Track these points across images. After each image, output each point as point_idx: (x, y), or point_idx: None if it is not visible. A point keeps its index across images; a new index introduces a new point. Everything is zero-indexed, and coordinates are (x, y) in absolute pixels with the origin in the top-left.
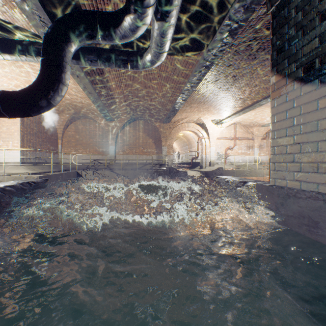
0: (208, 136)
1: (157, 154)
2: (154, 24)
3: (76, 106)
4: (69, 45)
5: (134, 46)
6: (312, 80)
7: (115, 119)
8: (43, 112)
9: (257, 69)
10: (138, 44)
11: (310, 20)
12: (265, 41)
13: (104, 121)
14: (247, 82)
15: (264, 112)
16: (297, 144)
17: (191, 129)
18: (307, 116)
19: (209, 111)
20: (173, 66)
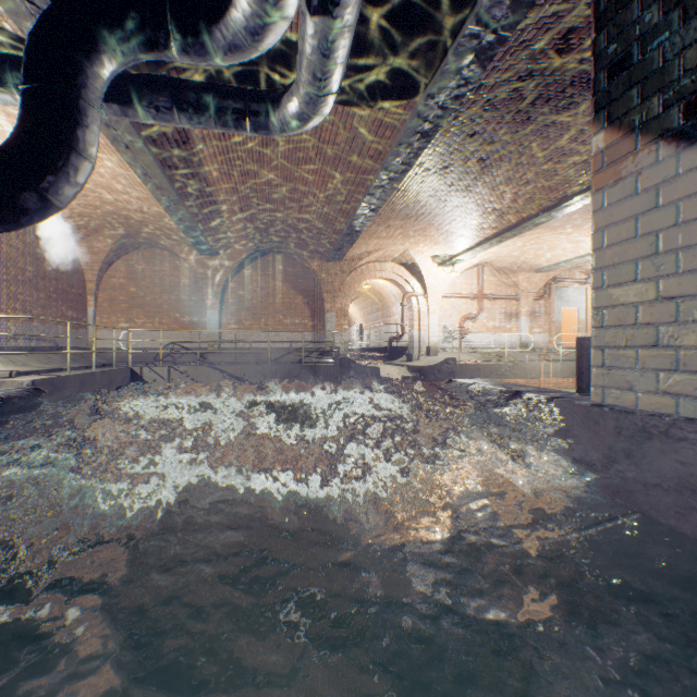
0: (425, 290)
1: (315, 330)
2: (304, 24)
3: (129, 219)
4: (94, 60)
5: (259, 78)
6: None
7: (221, 252)
8: (28, 224)
9: (532, 144)
10: (270, 74)
11: None
12: (552, 81)
13: (195, 256)
14: (510, 174)
15: (541, 241)
16: (668, 301)
17: (389, 276)
18: (696, 227)
19: (427, 236)
20: (349, 131)
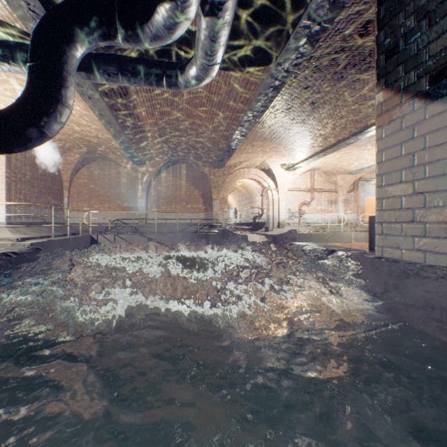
0: (276, 186)
1: (206, 211)
2: (200, 22)
3: (90, 142)
4: (72, 47)
5: (172, 54)
6: (445, 95)
7: (147, 162)
8: (32, 147)
9: (344, 93)
10: (178, 52)
11: (442, 2)
12: (356, 53)
13: (131, 165)
14: (331, 112)
15: (351, 154)
16: (420, 195)
17: (253, 177)
18: (436, 150)
19: (278, 152)
20: (228, 86)
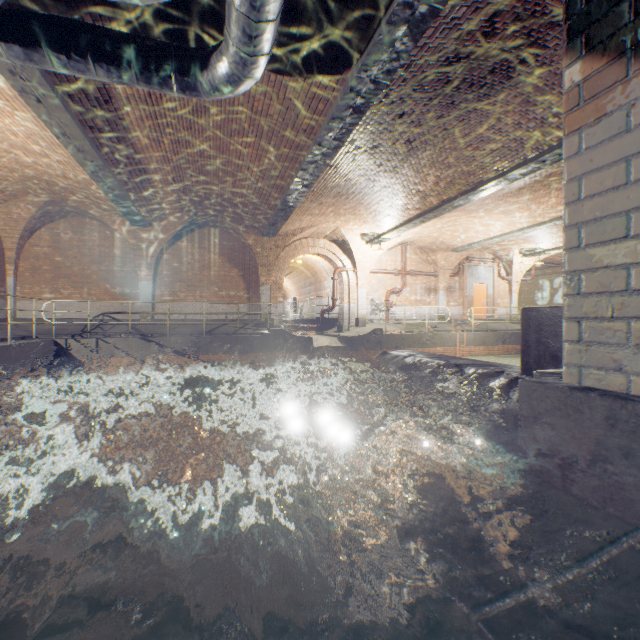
0: (354, 266)
1: (250, 302)
2: None
3: (51, 185)
4: None
5: (186, 35)
6: None
7: (154, 223)
8: None
9: (454, 129)
10: (198, 31)
11: None
12: (476, 66)
13: (127, 226)
14: (434, 158)
15: (457, 223)
16: None
17: (321, 252)
18: None
19: (357, 215)
20: (283, 102)
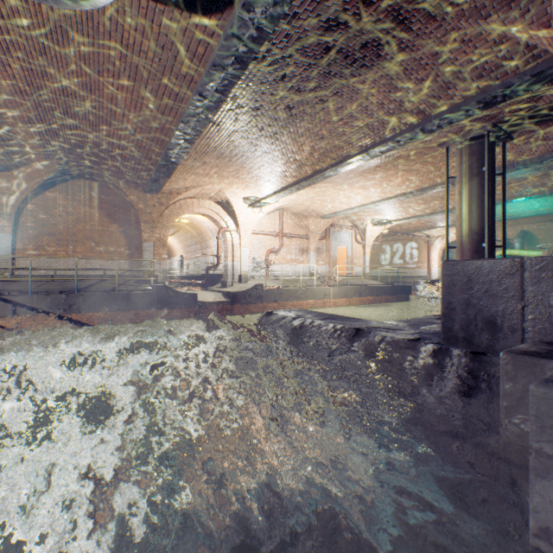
0: (238, 227)
1: (132, 258)
2: None
3: None
4: None
5: None
6: None
7: (12, 168)
8: None
9: (329, 101)
10: None
11: None
12: (352, 36)
13: None
14: (310, 128)
15: (326, 193)
16: None
17: (206, 212)
18: None
19: (240, 178)
20: (158, 36)
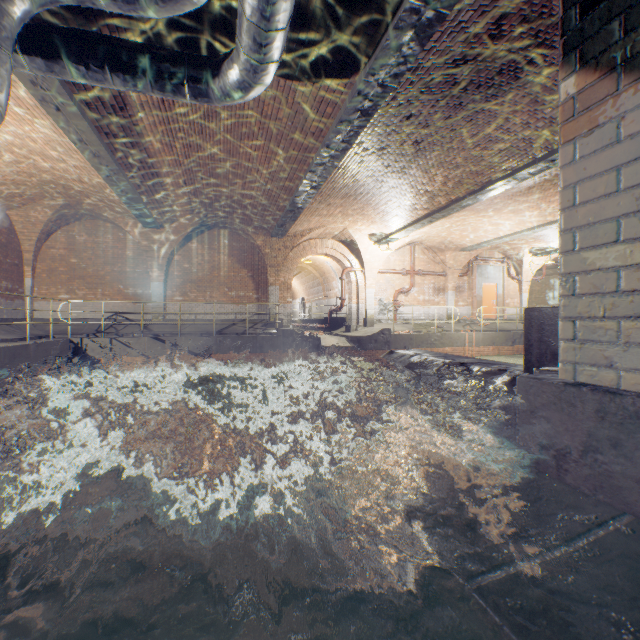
0: (362, 266)
1: (259, 302)
2: None
3: (67, 189)
4: None
5: (199, 44)
6: None
7: (165, 225)
8: None
9: (462, 129)
10: (210, 40)
11: None
12: (483, 67)
13: (139, 228)
14: (442, 158)
15: (466, 222)
16: None
17: (329, 252)
18: None
19: (365, 215)
20: (292, 106)
